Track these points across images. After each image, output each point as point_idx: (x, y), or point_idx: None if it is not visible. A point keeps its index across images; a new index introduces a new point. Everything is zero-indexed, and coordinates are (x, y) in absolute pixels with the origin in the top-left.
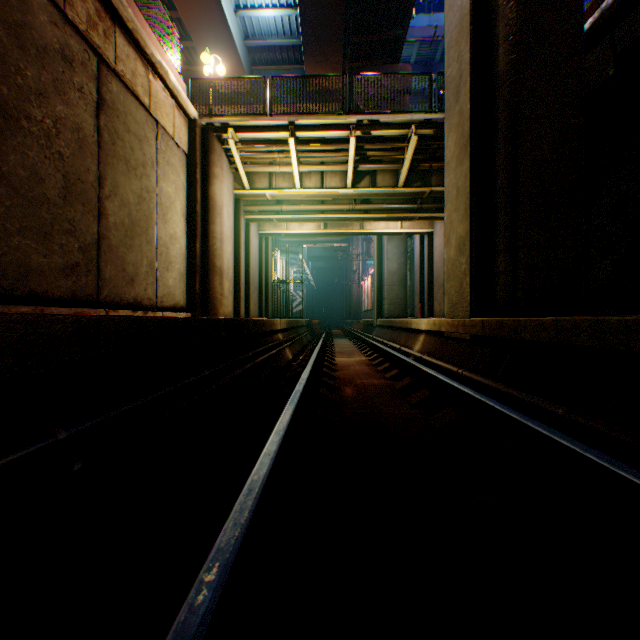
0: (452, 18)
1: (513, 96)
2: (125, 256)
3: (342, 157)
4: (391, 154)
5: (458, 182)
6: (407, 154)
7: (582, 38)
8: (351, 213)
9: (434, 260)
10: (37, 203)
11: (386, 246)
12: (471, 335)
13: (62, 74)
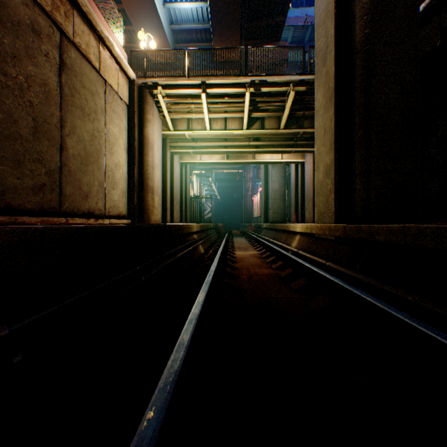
0: (320, 5)
1: (367, 60)
2: (81, 178)
3: (240, 107)
4: (275, 105)
5: (325, 124)
6: (287, 105)
7: (418, 17)
8: (246, 148)
9: (305, 181)
10: (12, 138)
11: (271, 171)
12: (335, 236)
13: (32, 43)
